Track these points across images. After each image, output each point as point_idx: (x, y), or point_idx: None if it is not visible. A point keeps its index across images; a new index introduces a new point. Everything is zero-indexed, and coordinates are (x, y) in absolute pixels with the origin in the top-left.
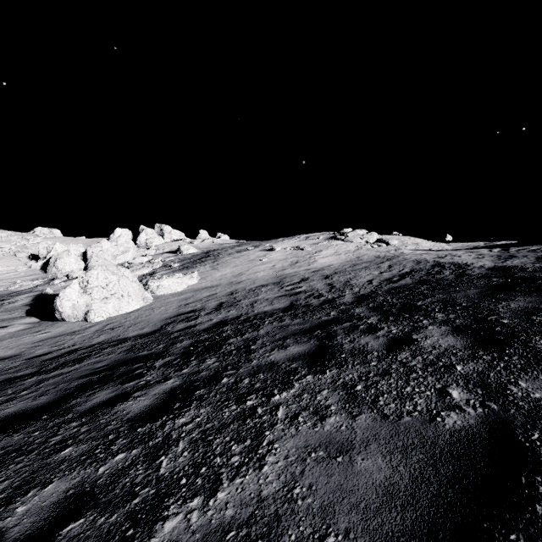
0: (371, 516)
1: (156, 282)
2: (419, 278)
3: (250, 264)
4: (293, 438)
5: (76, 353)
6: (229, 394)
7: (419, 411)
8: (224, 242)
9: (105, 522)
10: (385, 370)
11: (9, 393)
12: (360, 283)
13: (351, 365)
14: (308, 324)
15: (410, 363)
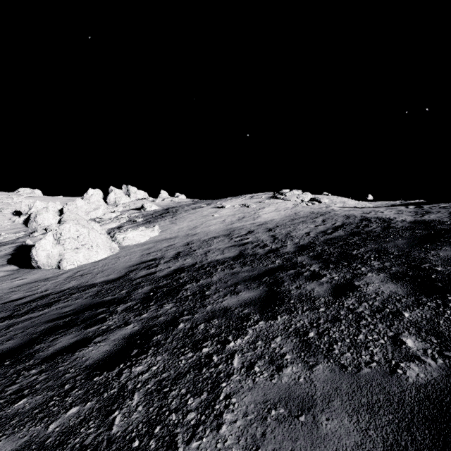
0: None
1: (122, 234)
2: (350, 230)
3: (203, 219)
4: (251, 391)
5: (47, 298)
6: (185, 340)
7: (377, 361)
8: (182, 201)
9: None
10: (335, 316)
11: None
12: (299, 235)
13: (301, 311)
14: (256, 271)
15: (357, 309)
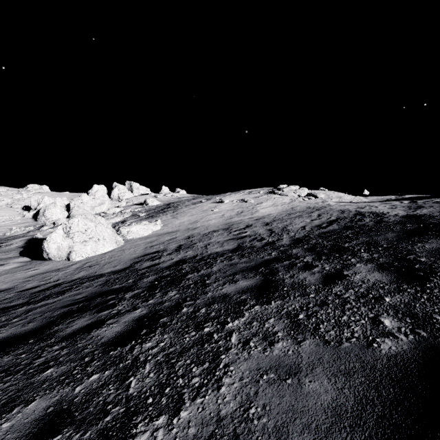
0: (322, 436)
1: (126, 228)
2: (344, 224)
3: (203, 214)
4: (246, 361)
5: (60, 287)
6: (188, 321)
7: (357, 337)
8: (182, 196)
9: (80, 438)
10: (323, 301)
11: (3, 320)
12: (295, 228)
13: (293, 297)
14: (254, 262)
15: (344, 295)
